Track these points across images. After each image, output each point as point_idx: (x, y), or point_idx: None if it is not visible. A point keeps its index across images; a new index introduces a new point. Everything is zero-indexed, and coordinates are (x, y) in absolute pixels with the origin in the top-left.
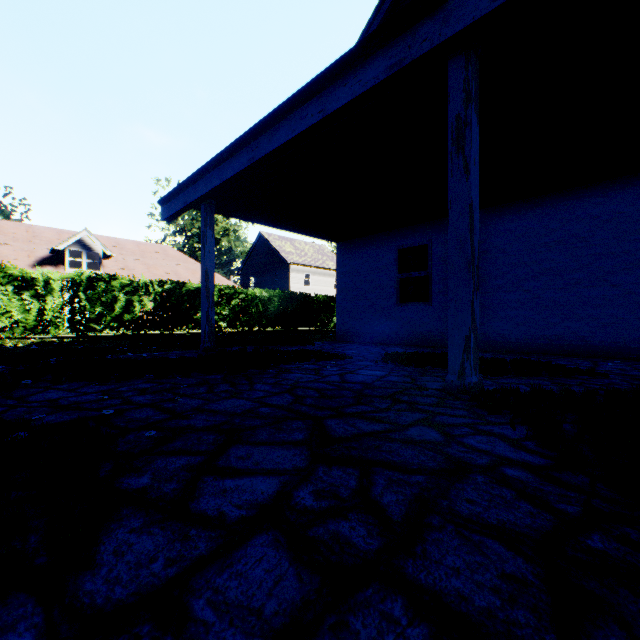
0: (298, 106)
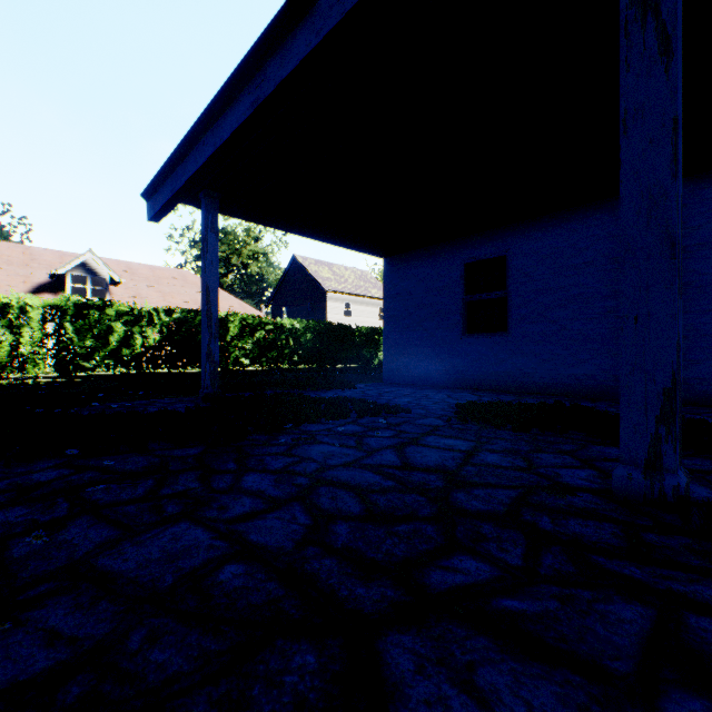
0: None
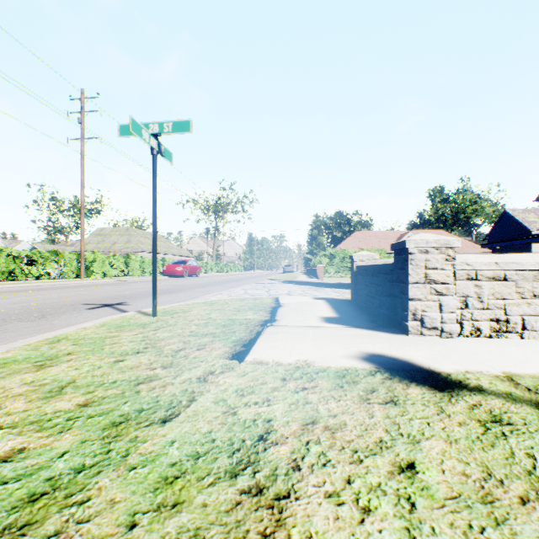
0: (516, 240)
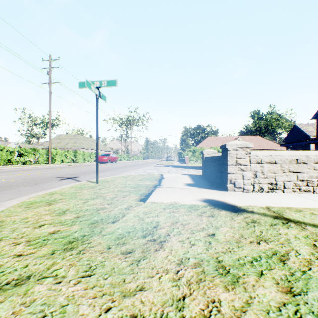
0: (300, 142)
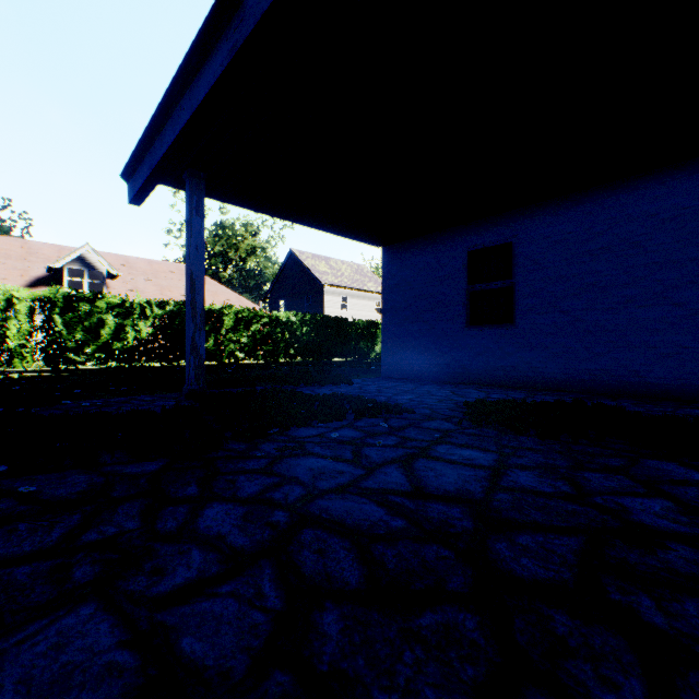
0: None
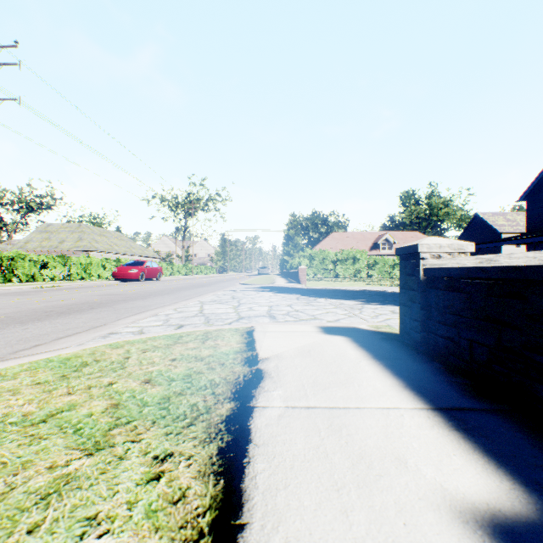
0: (506, 241)
